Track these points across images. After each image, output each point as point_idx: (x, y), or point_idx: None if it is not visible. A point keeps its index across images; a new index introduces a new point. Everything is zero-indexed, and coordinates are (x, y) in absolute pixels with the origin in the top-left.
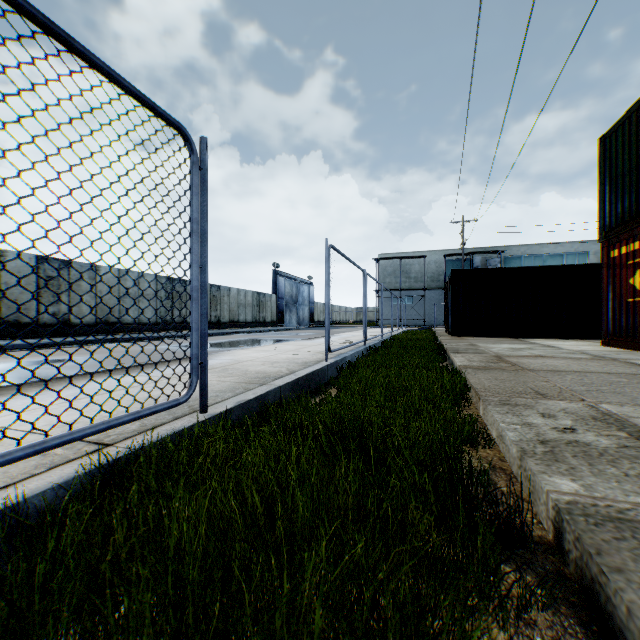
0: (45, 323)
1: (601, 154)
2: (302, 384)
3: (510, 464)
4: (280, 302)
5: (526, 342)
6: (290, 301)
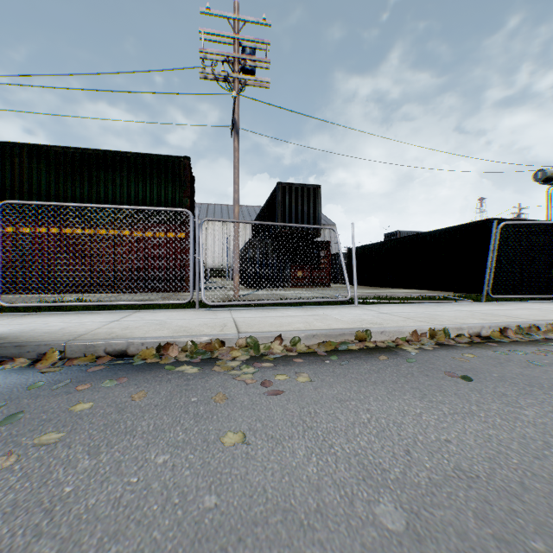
0: None
1: None
2: None
3: None
4: None
5: None
6: None
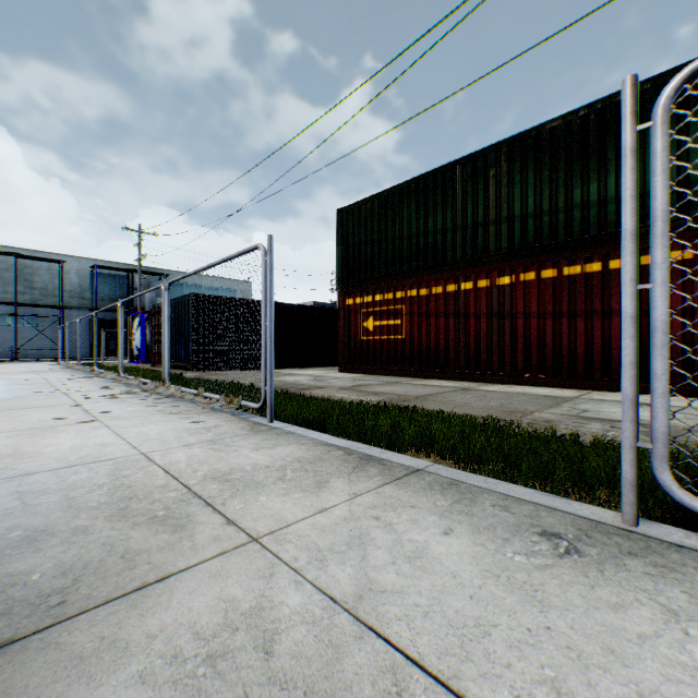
0: None
1: (341, 222)
2: None
3: None
4: None
5: (286, 373)
6: None
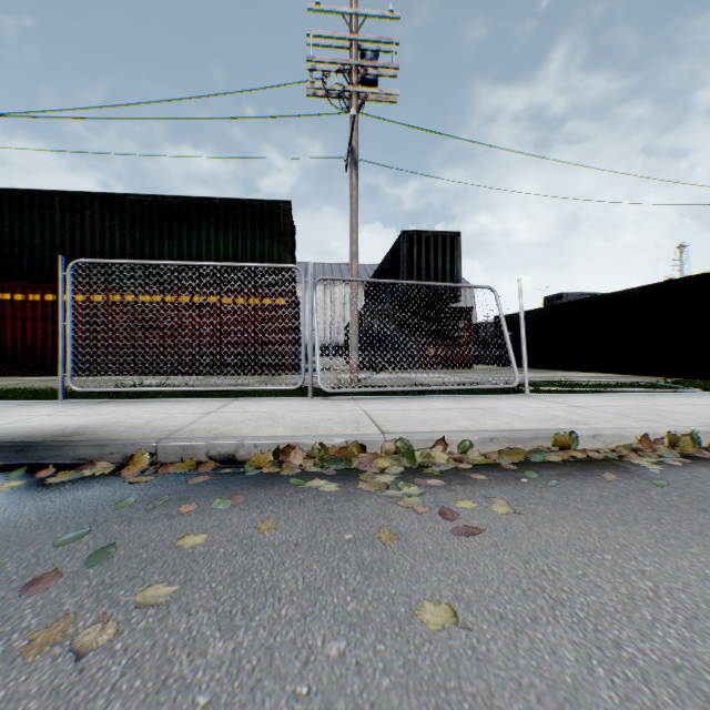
0: None
1: None
2: None
3: None
4: None
5: None
6: None
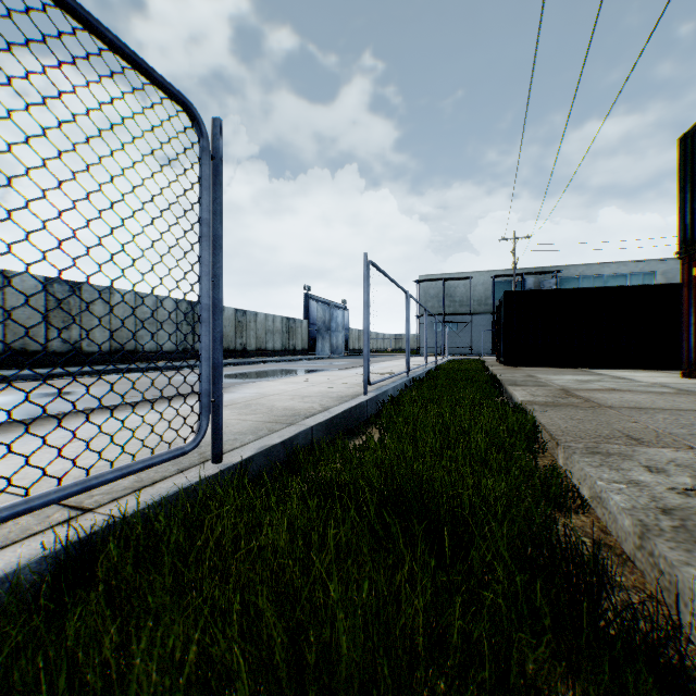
0: (54, 351)
1: (681, 156)
2: (338, 423)
3: (618, 539)
4: (312, 328)
5: (591, 373)
6: (323, 327)
